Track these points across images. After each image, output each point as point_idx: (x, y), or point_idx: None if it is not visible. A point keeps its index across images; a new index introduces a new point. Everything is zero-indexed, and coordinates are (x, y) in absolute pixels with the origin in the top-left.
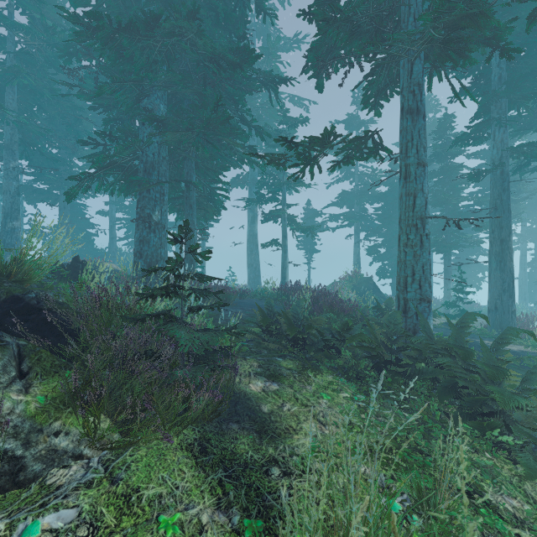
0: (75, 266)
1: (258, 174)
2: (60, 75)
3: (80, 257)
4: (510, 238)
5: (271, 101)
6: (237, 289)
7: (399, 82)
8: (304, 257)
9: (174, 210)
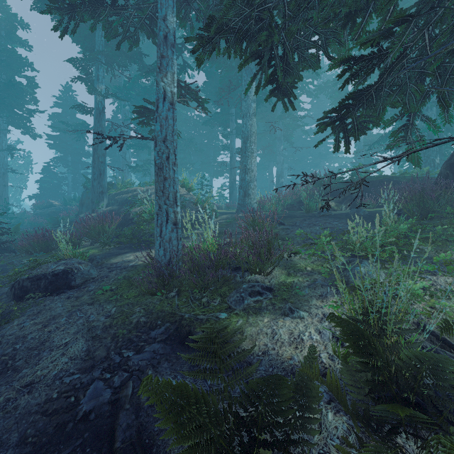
0: None
1: None
2: None
3: None
4: None
5: None
6: None
7: None
8: None
9: (401, 161)
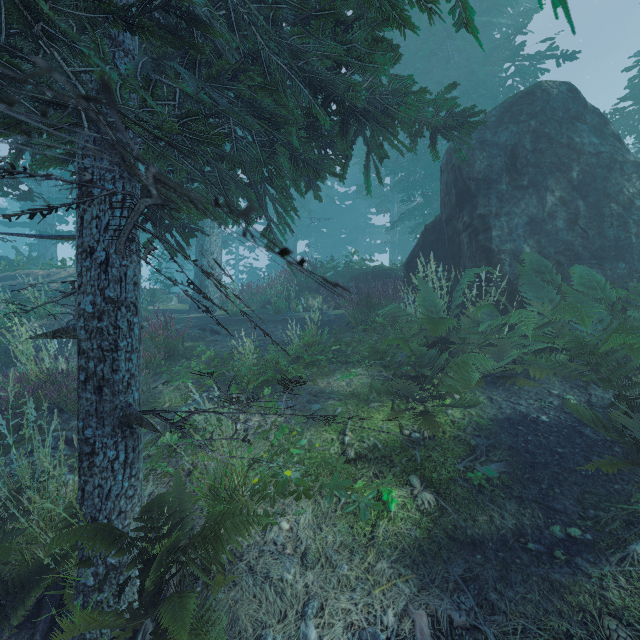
0: None
1: None
2: None
3: None
4: None
5: None
6: None
7: None
8: None
9: None
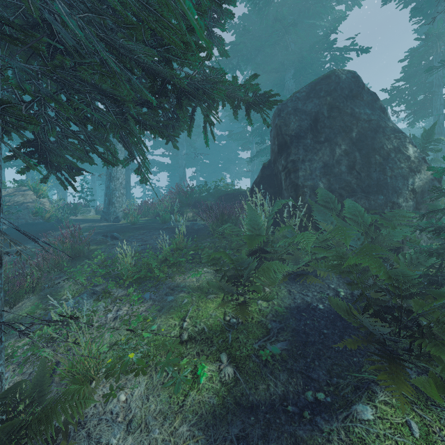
0: None
1: None
2: None
3: None
4: None
5: None
6: None
7: (427, 116)
8: None
9: None
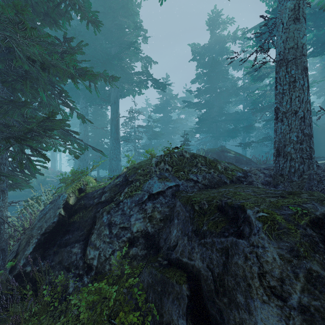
0: None
1: None
2: None
3: None
4: (54, 152)
5: None
6: None
7: None
8: None
9: None
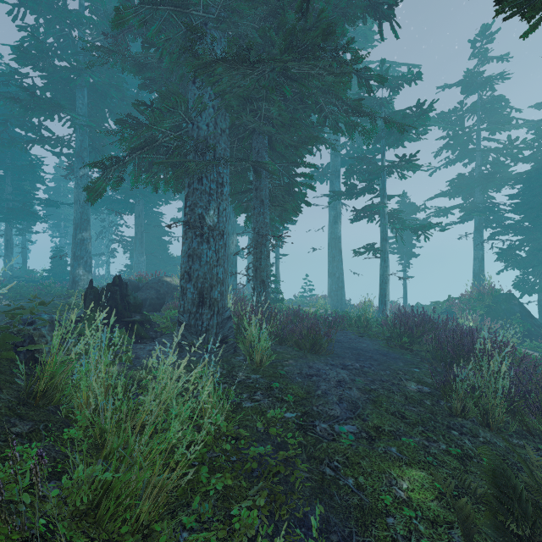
0: (112, 290)
1: (341, 165)
2: (134, 79)
3: (156, 265)
4: None
5: (380, 34)
6: (324, 316)
7: None
8: (398, 262)
9: (241, 210)
